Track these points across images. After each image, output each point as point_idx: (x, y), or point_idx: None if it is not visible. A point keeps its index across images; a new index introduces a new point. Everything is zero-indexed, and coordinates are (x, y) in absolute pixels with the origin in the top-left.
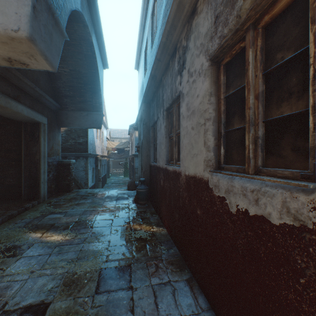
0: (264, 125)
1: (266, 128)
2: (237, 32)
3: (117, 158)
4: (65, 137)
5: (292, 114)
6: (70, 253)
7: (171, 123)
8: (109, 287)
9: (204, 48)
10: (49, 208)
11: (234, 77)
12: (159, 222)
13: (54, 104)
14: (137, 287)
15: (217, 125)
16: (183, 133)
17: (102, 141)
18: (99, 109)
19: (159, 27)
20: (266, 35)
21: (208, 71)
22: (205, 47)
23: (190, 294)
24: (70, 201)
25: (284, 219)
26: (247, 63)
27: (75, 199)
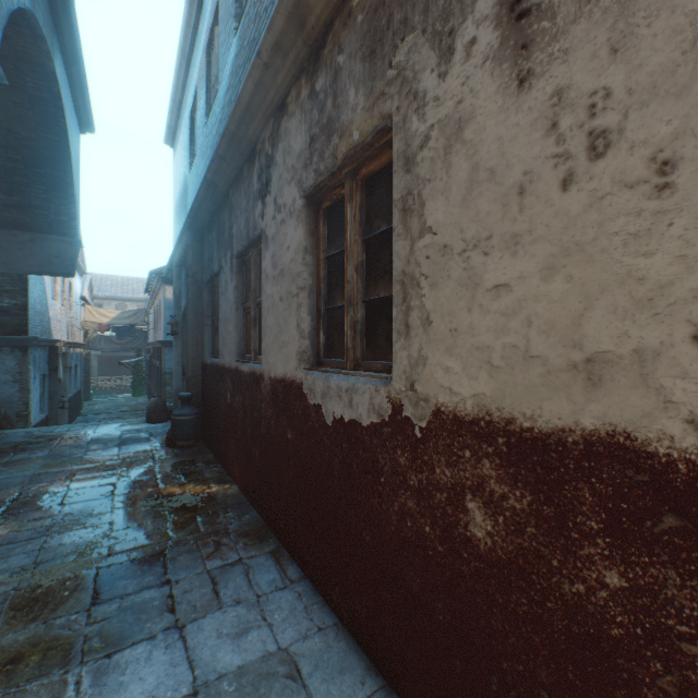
0: (365, 306)
1: (367, 310)
2: (335, 175)
3: (114, 349)
4: None
5: (385, 297)
6: (16, 558)
7: (247, 282)
8: (123, 590)
9: (297, 176)
10: None
11: (337, 232)
12: (223, 476)
13: None
14: (180, 579)
15: (315, 298)
16: (268, 305)
17: (71, 307)
18: (69, 229)
19: (224, 87)
20: (366, 191)
21: (302, 213)
22: (298, 174)
23: (275, 567)
24: None
25: (371, 418)
26: (346, 222)
27: None
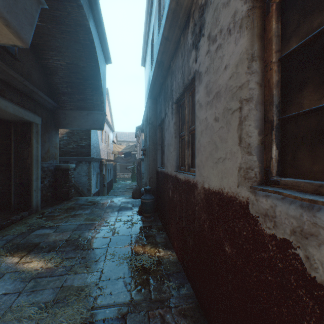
0: None
1: None
2: None
3: (123, 162)
4: (67, 139)
5: None
6: (47, 291)
7: (182, 118)
8: None
9: None
10: (40, 220)
11: (304, 15)
12: (167, 242)
13: (50, 102)
14: None
15: (262, 109)
16: (201, 128)
17: (108, 145)
18: (100, 108)
19: (167, 2)
20: None
21: (246, 19)
22: None
23: None
24: (66, 212)
25: None
26: None
27: (72, 209)
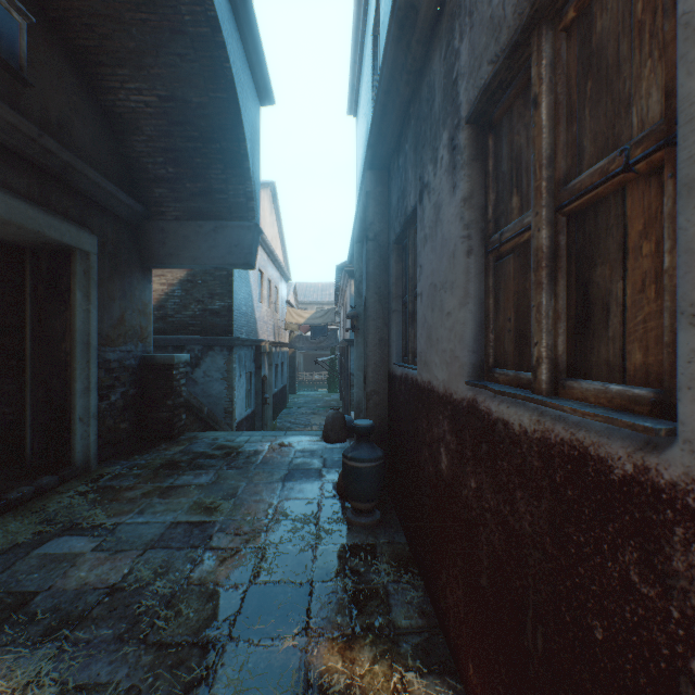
0: None
1: None
2: None
3: (309, 348)
4: (181, 297)
5: None
6: None
7: (498, 173)
8: None
9: None
10: (79, 502)
11: None
12: (430, 634)
13: (123, 202)
14: None
15: None
16: None
17: (277, 310)
18: (246, 212)
19: None
20: None
21: None
22: None
23: None
24: (152, 477)
25: None
26: None
27: (171, 467)
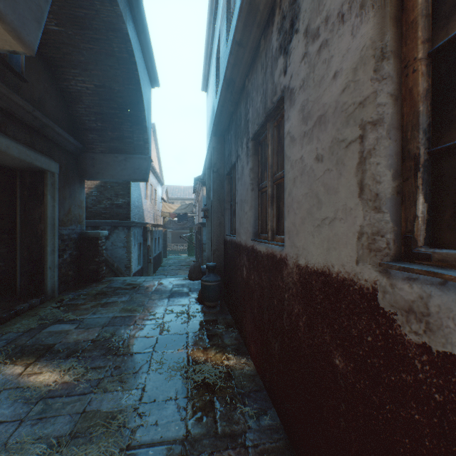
0: None
1: None
2: None
3: (177, 228)
4: (97, 196)
5: None
6: (61, 420)
7: (262, 162)
8: None
9: None
10: (57, 311)
11: None
12: (239, 345)
13: (71, 142)
14: None
15: (399, 138)
16: (293, 174)
17: (155, 204)
18: (144, 150)
19: None
20: None
21: None
22: None
23: None
24: (94, 299)
25: None
26: None
27: (103, 294)
